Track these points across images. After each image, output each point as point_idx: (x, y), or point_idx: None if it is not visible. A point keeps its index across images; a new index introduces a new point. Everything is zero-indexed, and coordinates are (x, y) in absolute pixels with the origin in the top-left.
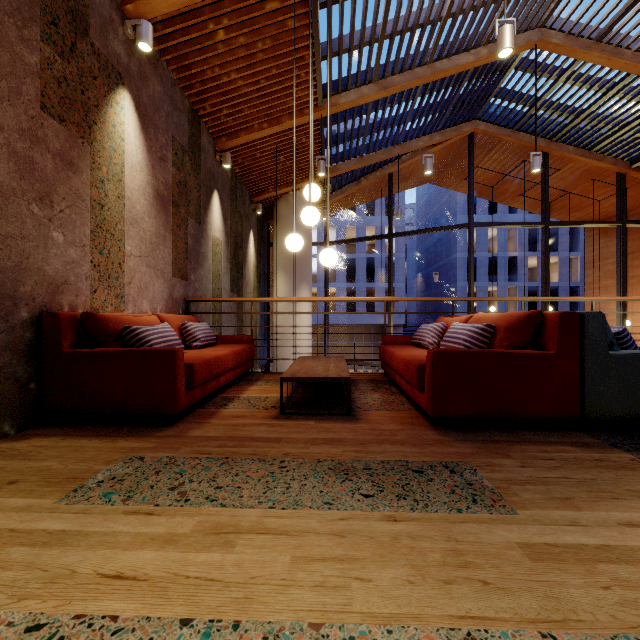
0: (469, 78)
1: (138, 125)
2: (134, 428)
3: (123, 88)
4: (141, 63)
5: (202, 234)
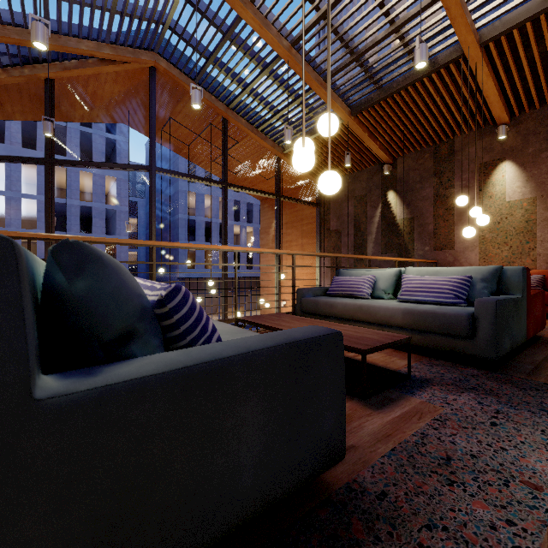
0: None
1: None
2: None
3: None
4: None
5: None
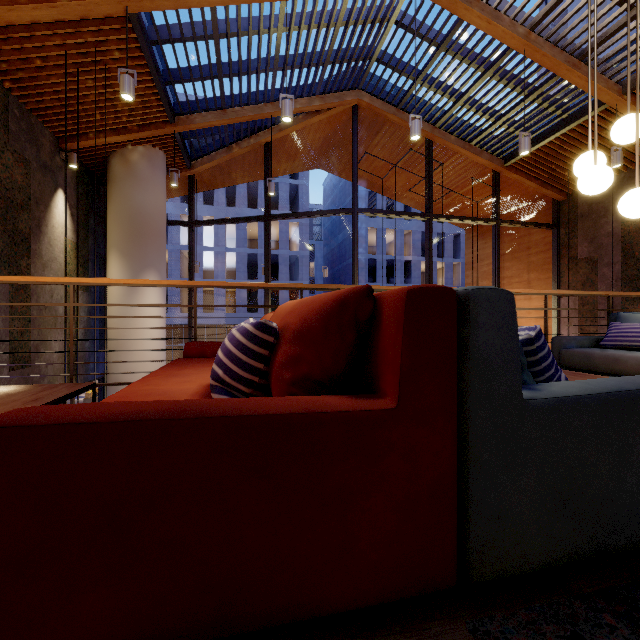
0: (345, 21)
1: None
2: None
3: None
4: None
5: None
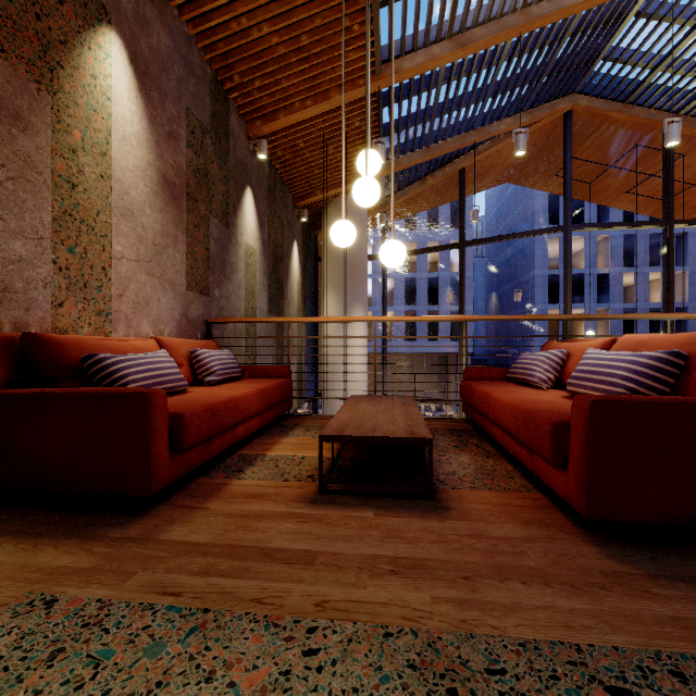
0: (572, 32)
1: (134, 84)
2: (85, 517)
3: (109, 28)
4: (139, 1)
5: (230, 239)
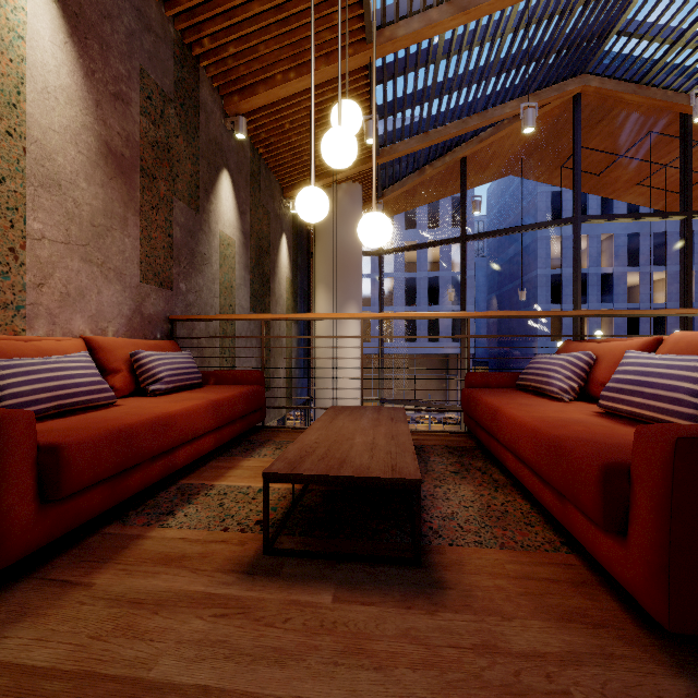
0: None
1: (61, 26)
2: None
3: None
4: None
5: (201, 226)
